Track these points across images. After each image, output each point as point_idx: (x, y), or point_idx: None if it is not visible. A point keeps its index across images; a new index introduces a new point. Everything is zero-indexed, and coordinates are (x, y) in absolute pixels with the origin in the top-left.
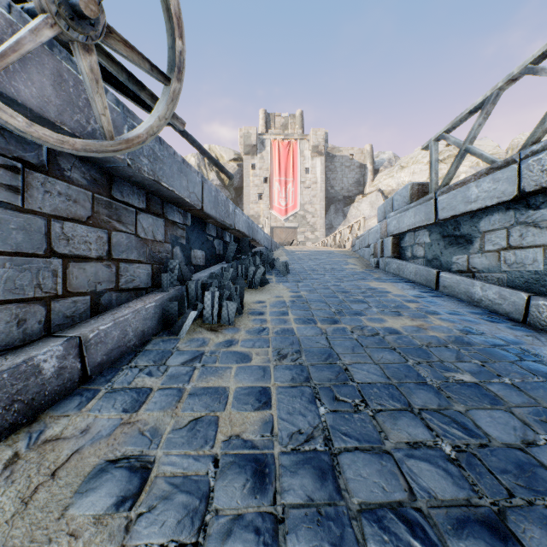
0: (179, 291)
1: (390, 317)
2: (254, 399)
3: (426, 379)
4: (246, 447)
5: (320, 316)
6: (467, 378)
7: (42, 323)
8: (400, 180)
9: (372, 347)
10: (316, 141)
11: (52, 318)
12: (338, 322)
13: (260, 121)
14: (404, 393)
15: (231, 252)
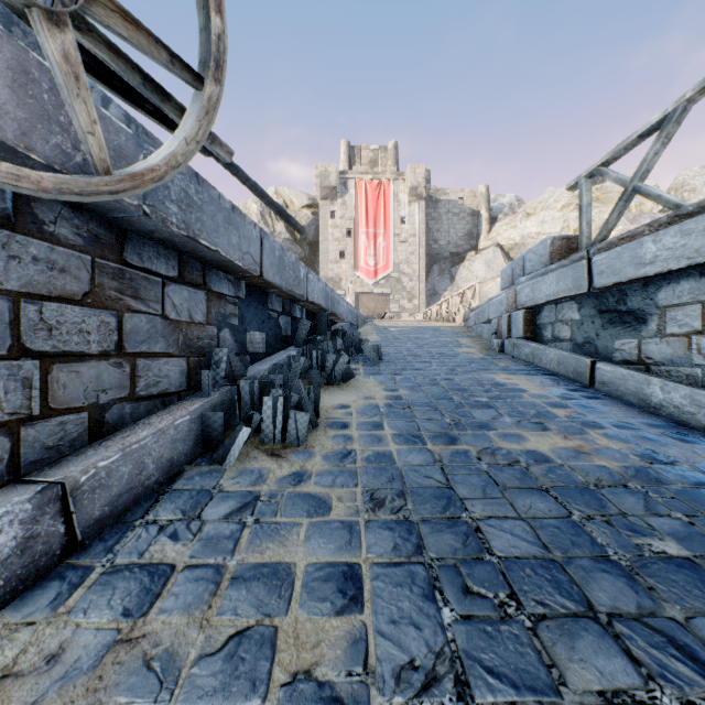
0: (226, 394)
1: (531, 433)
2: (335, 590)
3: (607, 549)
4: (322, 700)
5: (429, 431)
6: (673, 548)
7: (4, 462)
8: (525, 232)
9: (512, 486)
10: (415, 181)
11: (22, 452)
12: (457, 441)
13: (341, 156)
14: (577, 579)
15: (302, 333)
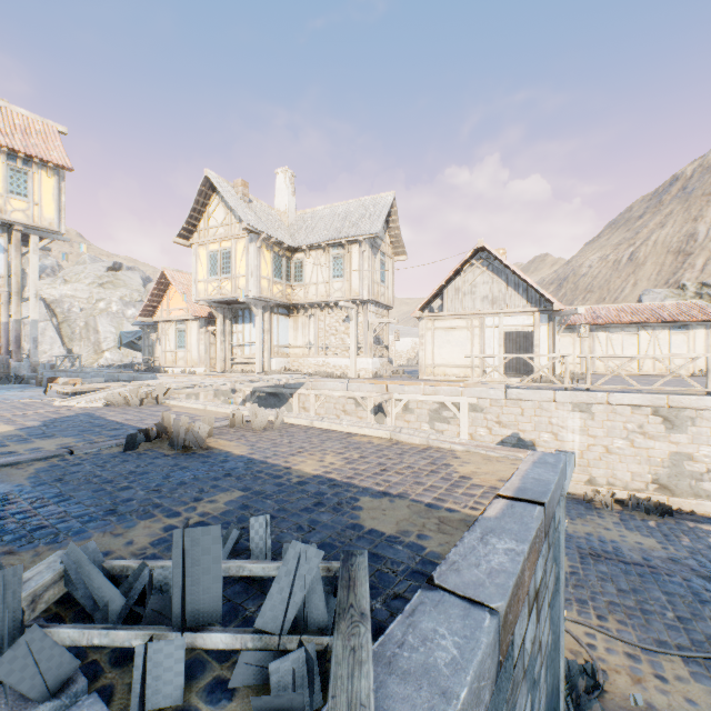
0: None
1: None
2: None
3: None
4: None
5: None
6: None
7: None
8: (64, 293)
9: None
10: None
11: None
12: None
13: None
14: None
15: None
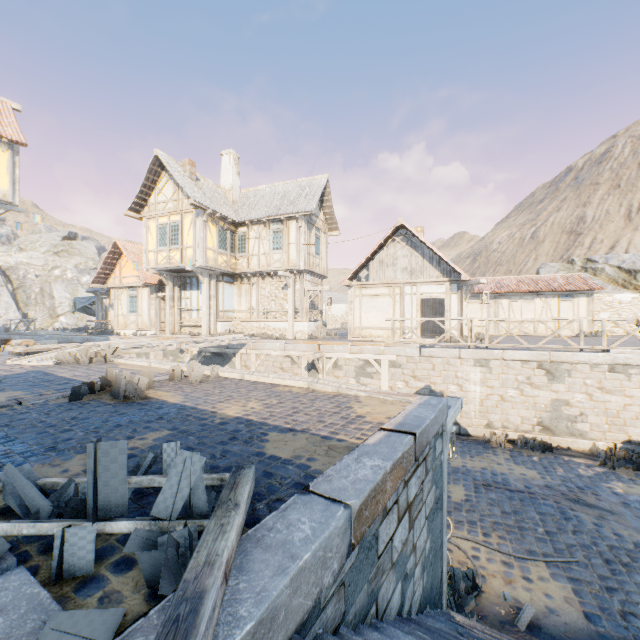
0: None
1: None
2: None
3: None
4: None
5: None
6: None
7: None
8: (20, 260)
9: None
10: None
11: None
12: None
13: None
14: None
15: None
